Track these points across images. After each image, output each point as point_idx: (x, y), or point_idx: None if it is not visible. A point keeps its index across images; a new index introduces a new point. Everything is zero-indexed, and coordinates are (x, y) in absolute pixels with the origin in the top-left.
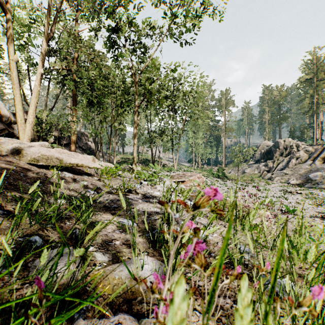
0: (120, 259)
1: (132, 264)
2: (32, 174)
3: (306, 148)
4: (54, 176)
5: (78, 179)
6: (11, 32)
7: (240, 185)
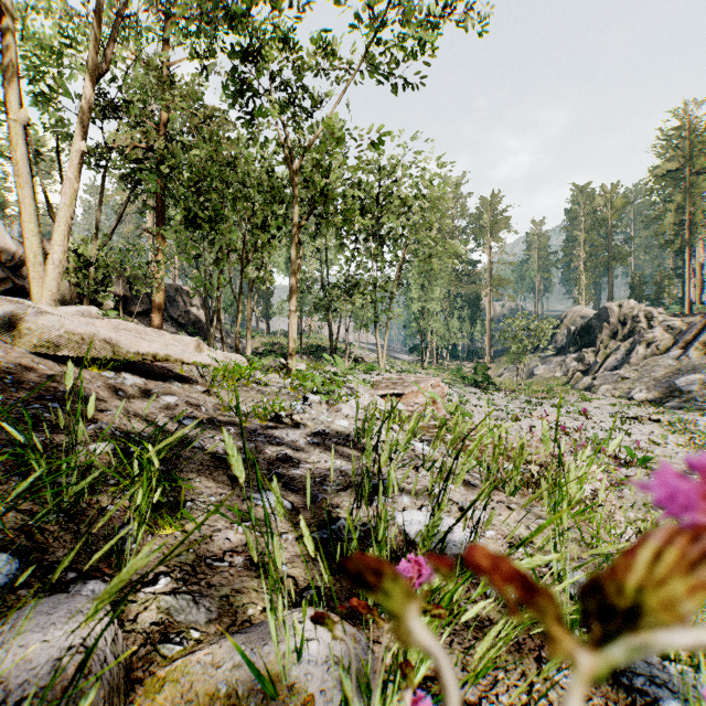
0: (240, 616)
1: (272, 642)
2: (37, 378)
3: (668, 321)
4: (68, 384)
5: (156, 390)
6: (12, 57)
7: (524, 403)
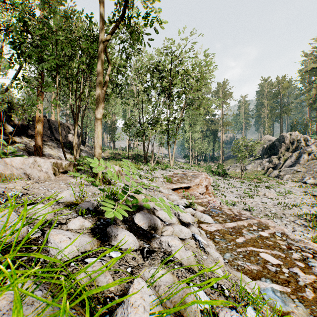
0: None
1: None
2: None
3: None
4: None
5: None
6: None
7: (248, 185)
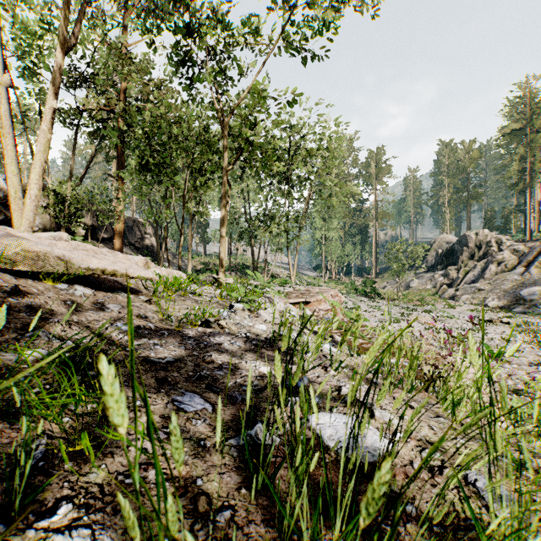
0: None
1: None
2: None
3: (514, 245)
4: None
5: (103, 300)
6: None
7: (403, 309)
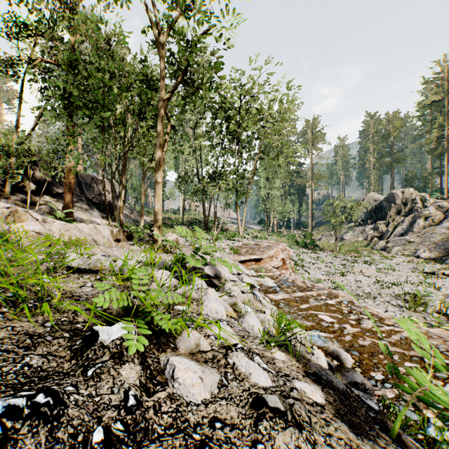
0: None
1: None
2: None
3: (437, 202)
4: None
5: None
6: None
7: (343, 260)
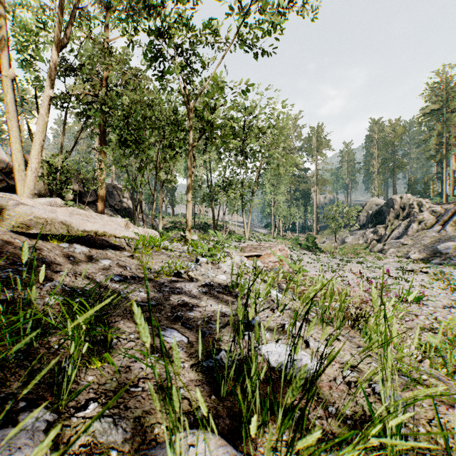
0: (148, 435)
1: None
2: (13, 249)
3: (432, 207)
4: (25, 258)
5: (96, 256)
6: (4, 34)
7: (339, 261)
